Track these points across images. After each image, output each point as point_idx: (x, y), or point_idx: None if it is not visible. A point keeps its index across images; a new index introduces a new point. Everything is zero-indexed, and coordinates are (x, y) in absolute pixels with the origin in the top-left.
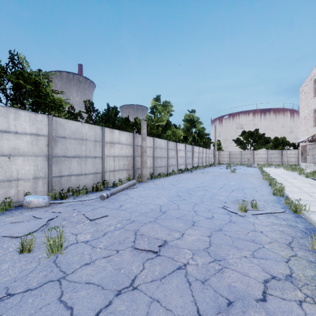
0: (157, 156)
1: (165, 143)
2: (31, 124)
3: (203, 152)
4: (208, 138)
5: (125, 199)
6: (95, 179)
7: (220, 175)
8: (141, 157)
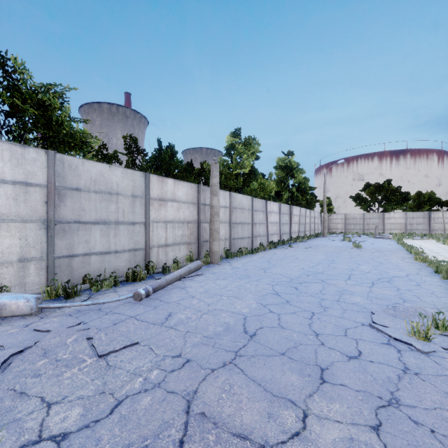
0: (236, 221)
1: (248, 201)
2: (15, 165)
3: (306, 215)
4: (312, 194)
5: (179, 299)
6: (132, 260)
7: (338, 252)
8: (210, 223)
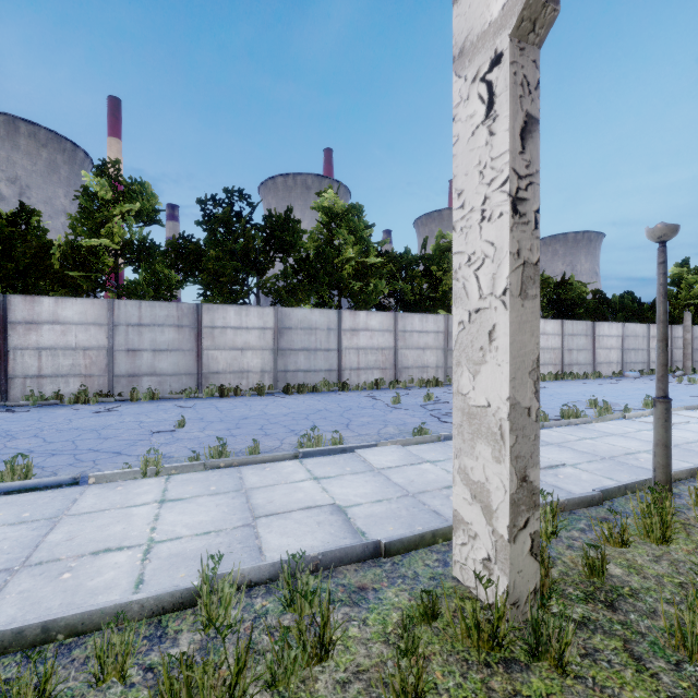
0: (696, 348)
1: None
2: (616, 330)
3: None
4: None
5: None
6: (642, 368)
7: None
8: (683, 350)
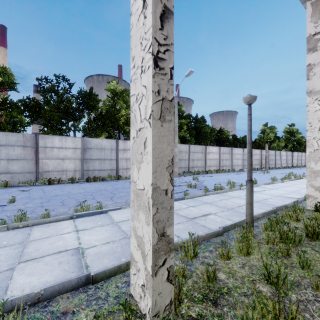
0: (270, 159)
1: (274, 152)
2: (240, 151)
3: (302, 155)
4: None
5: None
6: None
7: None
8: (265, 160)
